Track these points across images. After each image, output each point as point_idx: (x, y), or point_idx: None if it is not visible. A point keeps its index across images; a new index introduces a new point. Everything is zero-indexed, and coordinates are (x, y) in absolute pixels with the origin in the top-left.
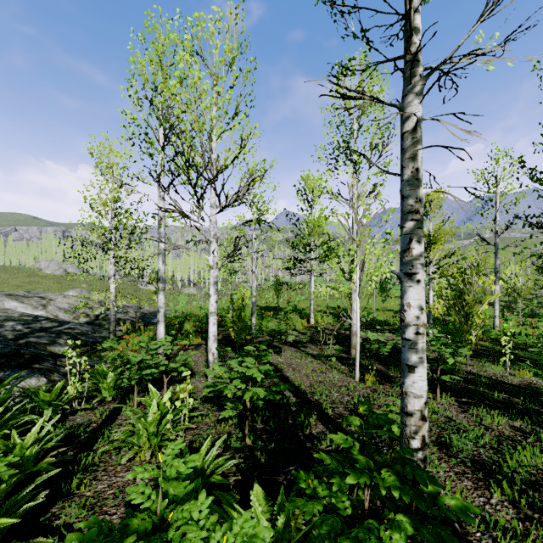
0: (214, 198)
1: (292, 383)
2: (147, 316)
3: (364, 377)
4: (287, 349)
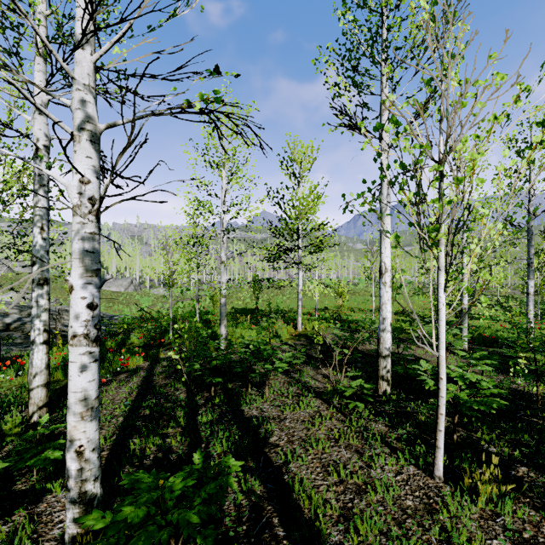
0: (84, 19)
1: (294, 500)
2: None
3: (447, 467)
4: (271, 377)
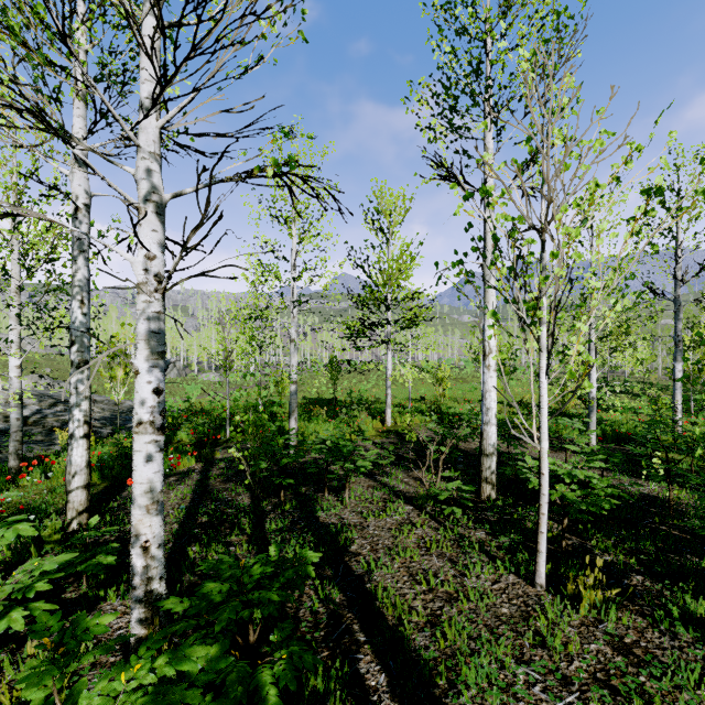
0: (149, 82)
1: (377, 608)
2: (122, 416)
3: (551, 576)
4: (353, 480)
